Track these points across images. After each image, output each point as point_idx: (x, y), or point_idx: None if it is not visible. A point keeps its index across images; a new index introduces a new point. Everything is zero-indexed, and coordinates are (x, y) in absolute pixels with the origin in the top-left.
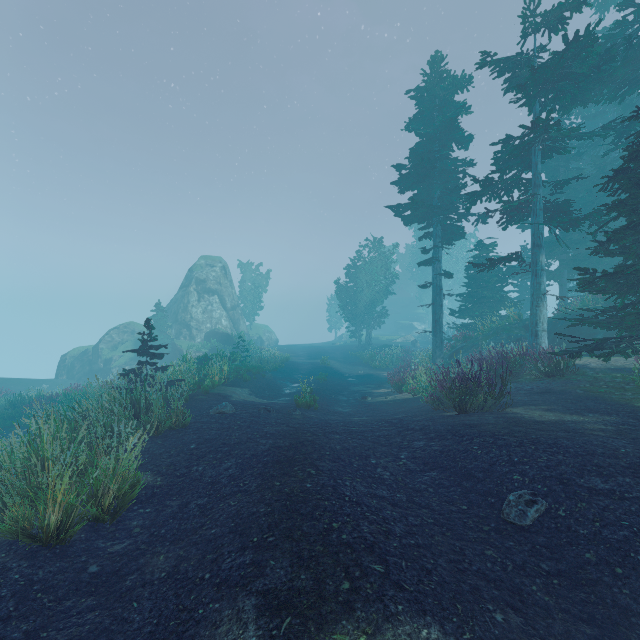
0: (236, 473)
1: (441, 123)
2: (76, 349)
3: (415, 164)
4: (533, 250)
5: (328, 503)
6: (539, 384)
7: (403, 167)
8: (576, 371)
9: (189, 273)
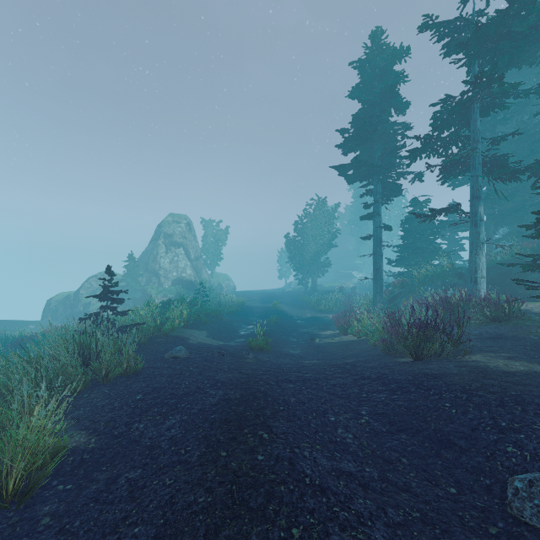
0: (179, 435)
1: (381, 90)
2: (60, 294)
3: (358, 127)
4: (472, 202)
5: (284, 489)
6: (487, 329)
7: (346, 131)
8: (522, 316)
9: (158, 228)
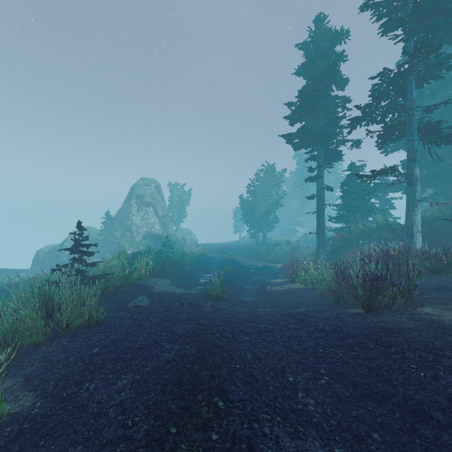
0: (128, 399)
1: (324, 68)
2: (47, 246)
3: (303, 100)
4: (409, 164)
5: None
6: (429, 280)
7: (293, 104)
8: None
9: (131, 190)
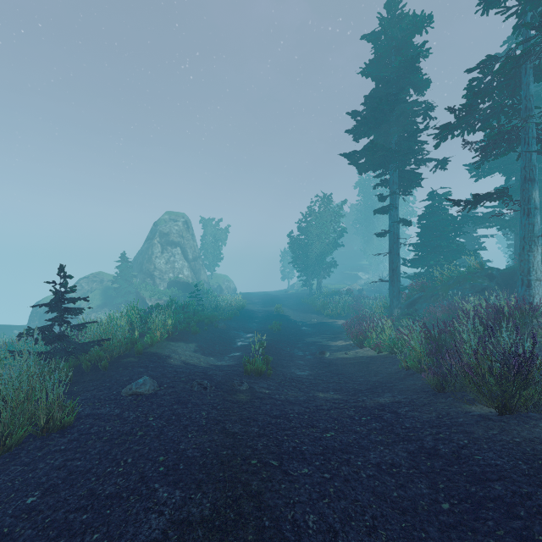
0: None
1: (399, 65)
2: (49, 297)
3: (372, 107)
4: (524, 185)
5: None
6: None
7: (358, 114)
8: None
9: (154, 227)
